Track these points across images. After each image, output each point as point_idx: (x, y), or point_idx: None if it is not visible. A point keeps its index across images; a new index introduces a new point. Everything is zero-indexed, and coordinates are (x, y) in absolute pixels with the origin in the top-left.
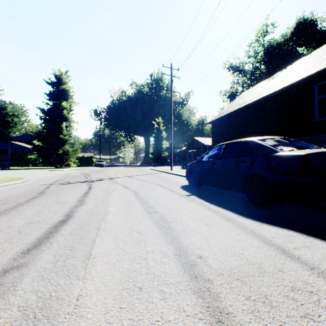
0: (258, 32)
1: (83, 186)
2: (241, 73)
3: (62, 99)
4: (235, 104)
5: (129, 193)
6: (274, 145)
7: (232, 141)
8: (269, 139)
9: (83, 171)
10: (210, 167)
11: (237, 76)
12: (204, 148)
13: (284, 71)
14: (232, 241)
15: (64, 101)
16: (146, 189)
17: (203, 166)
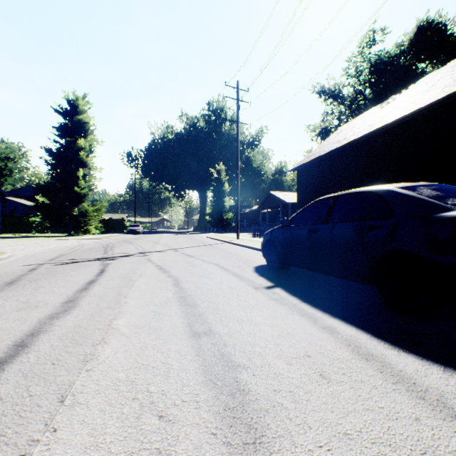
0: (362, 41)
1: (92, 268)
2: (337, 100)
3: (79, 135)
4: (331, 141)
5: (165, 282)
6: (437, 198)
7: (347, 192)
8: (421, 186)
9: (107, 240)
10: (305, 238)
11: (331, 104)
12: (284, 207)
13: (406, 92)
14: (414, 455)
15: (81, 138)
16: (196, 273)
17: (293, 235)
